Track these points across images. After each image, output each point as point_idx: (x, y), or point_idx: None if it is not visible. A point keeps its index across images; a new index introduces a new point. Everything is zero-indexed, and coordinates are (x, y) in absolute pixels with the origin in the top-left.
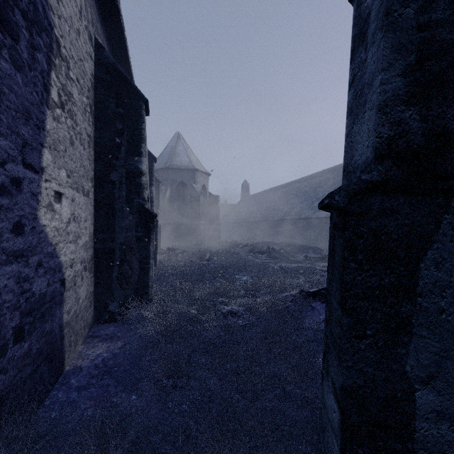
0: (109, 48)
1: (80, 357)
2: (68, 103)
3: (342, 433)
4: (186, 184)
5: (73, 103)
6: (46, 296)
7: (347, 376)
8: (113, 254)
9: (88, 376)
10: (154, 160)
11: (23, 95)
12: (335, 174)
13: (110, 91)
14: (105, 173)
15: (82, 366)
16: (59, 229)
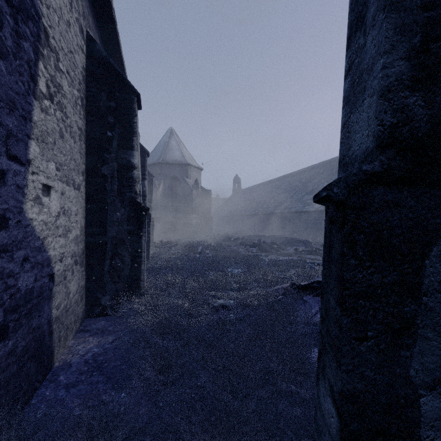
0: (101, 42)
1: (70, 353)
2: (57, 95)
3: None
4: (179, 179)
5: (63, 95)
6: (33, 292)
7: (347, 380)
8: (105, 247)
9: (77, 372)
10: (147, 155)
11: (7, 84)
12: (324, 169)
13: (101, 84)
14: (96, 166)
15: (72, 362)
16: (48, 223)
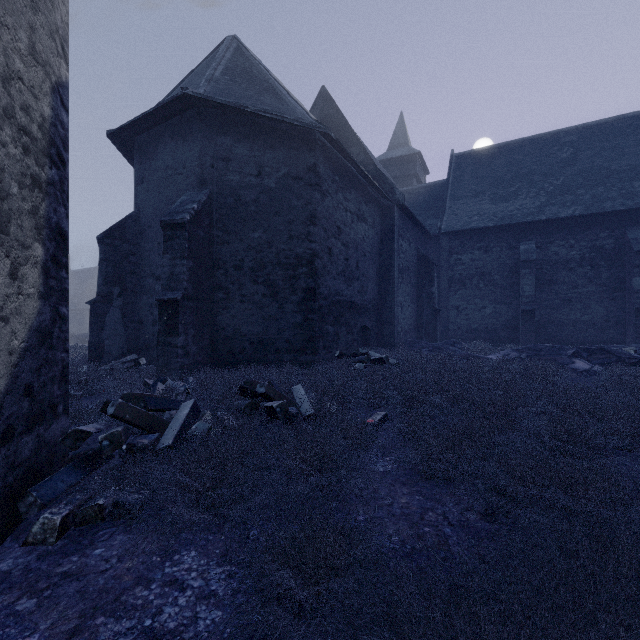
0: None
1: None
2: None
3: (89, 352)
4: None
5: None
6: None
7: (90, 340)
8: None
9: None
10: None
11: None
12: None
13: None
14: None
15: None
16: None
